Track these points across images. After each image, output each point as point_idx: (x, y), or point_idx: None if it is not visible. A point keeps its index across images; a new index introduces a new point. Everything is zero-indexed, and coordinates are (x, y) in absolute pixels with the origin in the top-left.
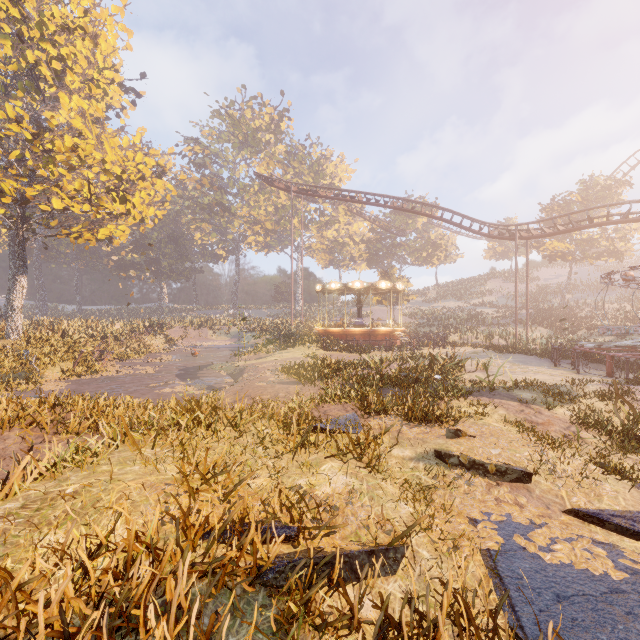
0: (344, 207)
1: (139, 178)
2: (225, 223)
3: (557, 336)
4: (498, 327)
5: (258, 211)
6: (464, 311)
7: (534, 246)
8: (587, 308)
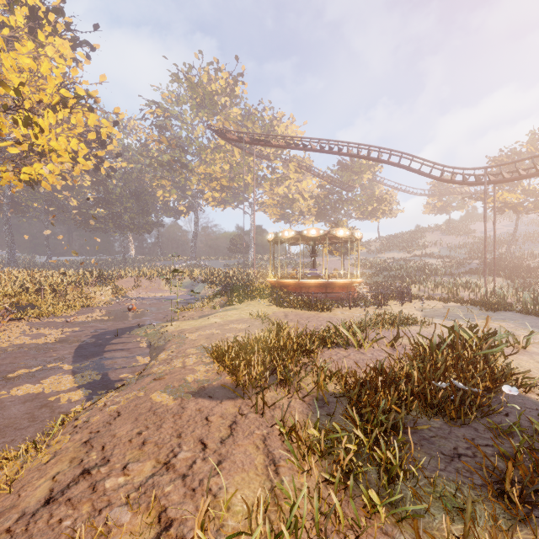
0: (294, 164)
1: (58, 103)
2: (184, 180)
3: (534, 288)
4: (451, 277)
5: (214, 168)
6: (410, 261)
7: (481, 198)
8: (535, 258)
